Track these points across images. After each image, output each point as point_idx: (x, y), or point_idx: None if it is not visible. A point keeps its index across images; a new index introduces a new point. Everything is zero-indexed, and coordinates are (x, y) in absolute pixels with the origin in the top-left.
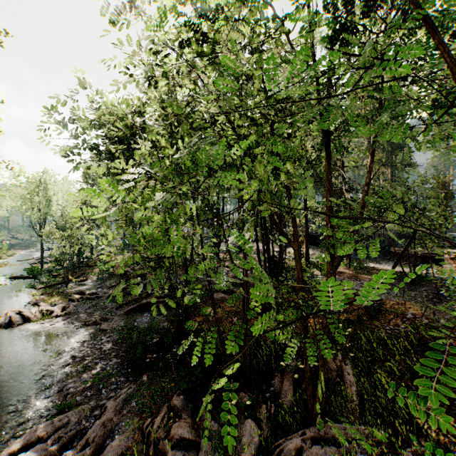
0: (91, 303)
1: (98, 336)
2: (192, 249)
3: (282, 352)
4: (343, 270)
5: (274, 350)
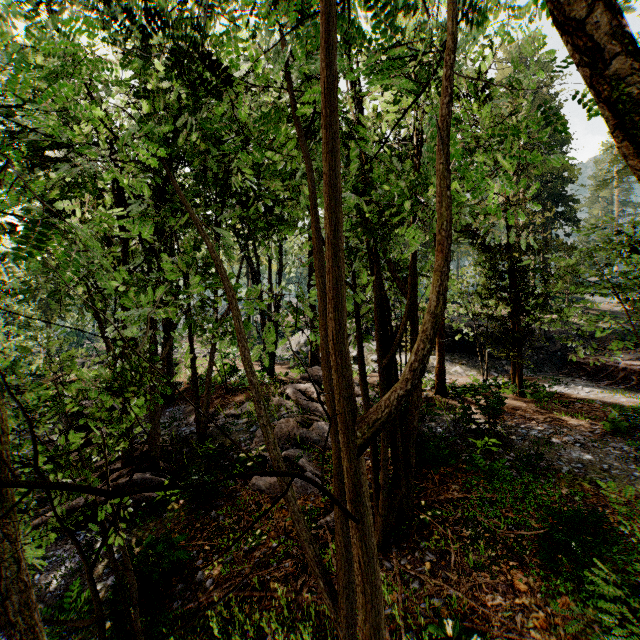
0: None
1: None
2: (209, 365)
3: None
4: (515, 402)
5: None
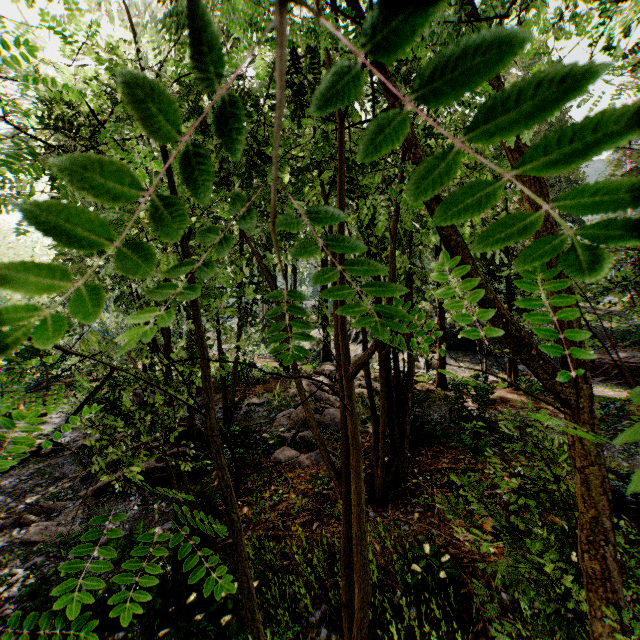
0: (38, 466)
1: (9, 564)
2: (235, 359)
3: (440, 637)
4: (509, 395)
5: (422, 639)
